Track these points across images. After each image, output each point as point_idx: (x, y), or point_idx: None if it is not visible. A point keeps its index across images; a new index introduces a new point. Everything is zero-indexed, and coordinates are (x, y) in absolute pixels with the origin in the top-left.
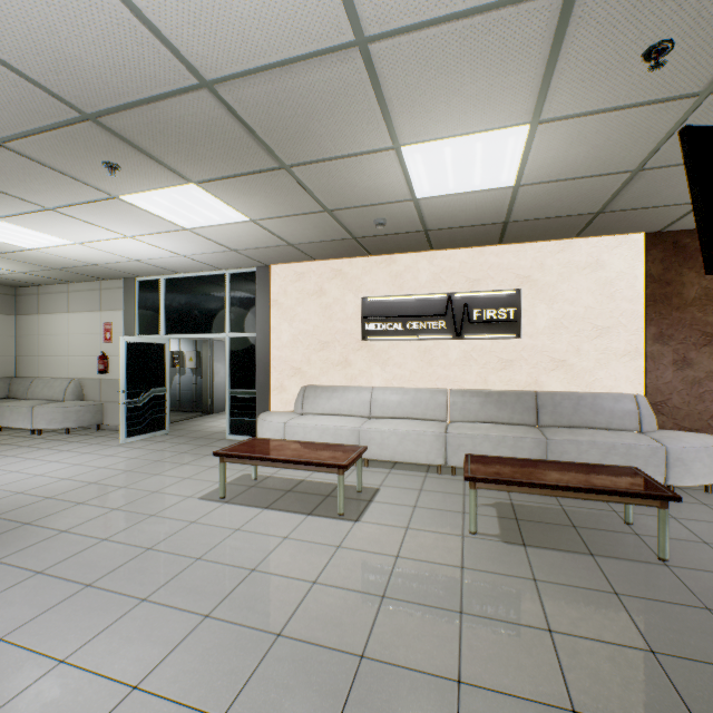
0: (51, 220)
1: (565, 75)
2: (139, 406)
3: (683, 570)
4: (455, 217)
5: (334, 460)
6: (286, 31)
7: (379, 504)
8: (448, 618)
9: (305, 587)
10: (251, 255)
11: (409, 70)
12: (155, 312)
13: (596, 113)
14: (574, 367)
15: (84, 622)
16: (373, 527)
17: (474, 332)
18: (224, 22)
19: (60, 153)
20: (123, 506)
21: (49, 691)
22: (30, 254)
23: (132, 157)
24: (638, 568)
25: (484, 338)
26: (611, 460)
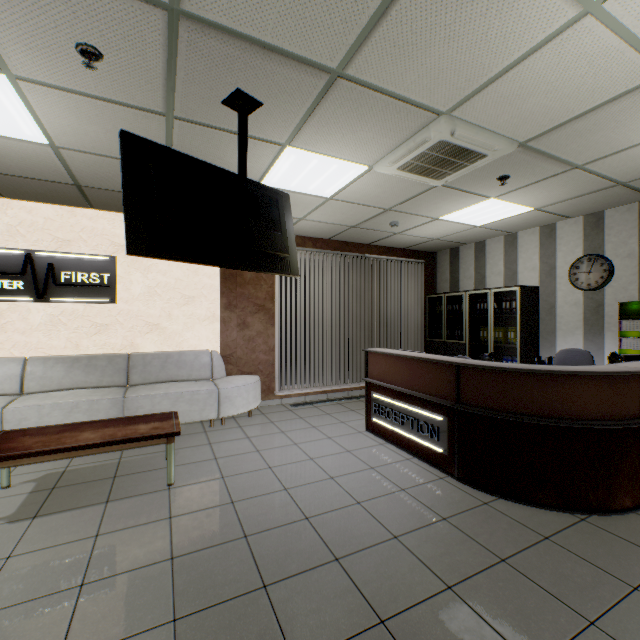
0: None
1: None
2: None
3: (179, 489)
4: (0, 162)
5: None
6: None
7: None
8: None
9: None
10: None
11: None
12: None
13: (81, 94)
14: (167, 329)
15: None
16: None
17: (63, 295)
18: None
19: None
20: None
21: None
22: None
23: None
24: (142, 500)
25: (75, 301)
26: (180, 407)
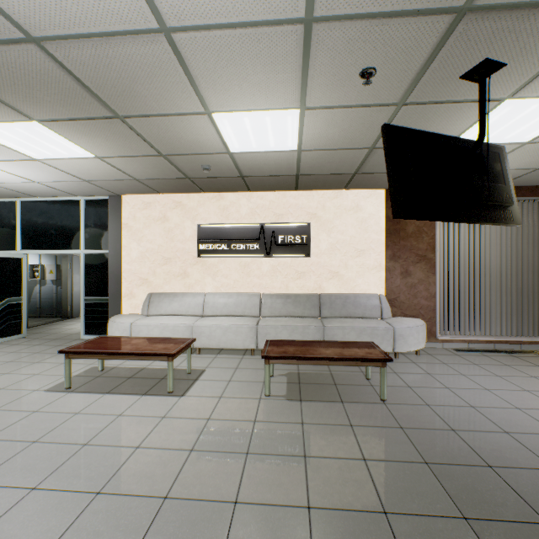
0: None
1: (315, 79)
2: None
3: (393, 405)
4: (261, 169)
5: (165, 350)
6: (100, 10)
7: (203, 381)
8: (237, 459)
9: (129, 452)
10: (102, 186)
11: (207, 58)
12: (11, 230)
13: (340, 107)
14: (344, 276)
15: None
16: (195, 399)
17: (279, 252)
18: None
19: None
20: None
21: None
22: None
23: None
24: (368, 407)
25: (286, 256)
26: (362, 338)
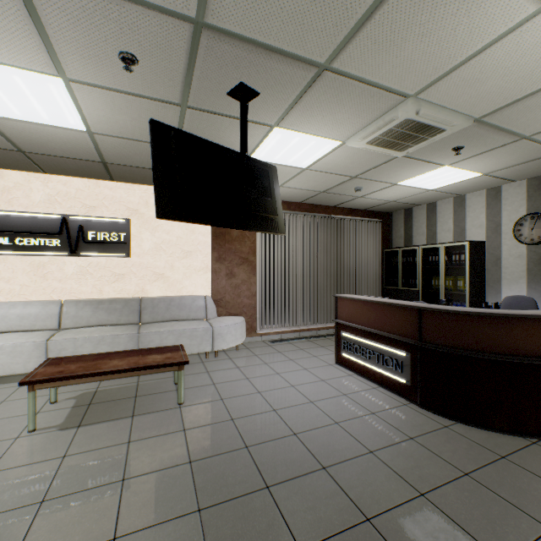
0: None
1: (63, 44)
2: None
3: (188, 407)
4: (47, 146)
5: None
6: None
7: None
8: None
9: None
10: None
11: None
12: None
13: (117, 91)
14: (170, 278)
15: None
16: None
17: (90, 250)
18: None
19: None
20: None
21: None
22: None
23: None
24: (160, 416)
25: (99, 255)
26: (182, 341)
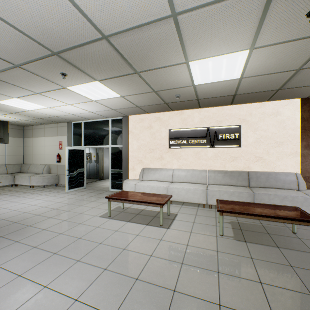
0: (38, 98)
1: (268, 26)
2: (73, 176)
3: None
4: (211, 93)
5: (158, 201)
6: (141, 12)
7: (177, 221)
8: (212, 275)
9: (147, 258)
10: (120, 111)
11: (195, 27)
12: (80, 136)
13: (281, 43)
14: (266, 160)
15: (53, 269)
16: (176, 231)
17: (219, 144)
18: (114, 9)
19: (43, 69)
20: (68, 219)
21: (40, 299)
22: (29, 112)
23: (72, 70)
24: (301, 254)
25: (223, 147)
26: (284, 203)
